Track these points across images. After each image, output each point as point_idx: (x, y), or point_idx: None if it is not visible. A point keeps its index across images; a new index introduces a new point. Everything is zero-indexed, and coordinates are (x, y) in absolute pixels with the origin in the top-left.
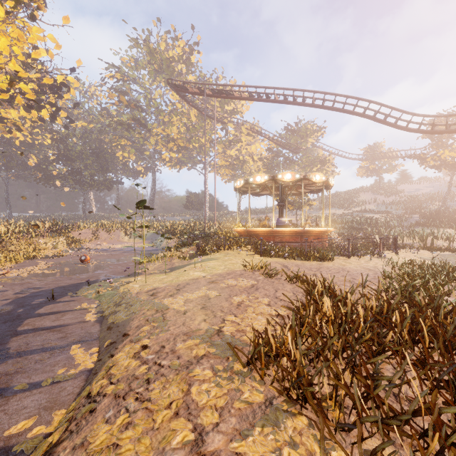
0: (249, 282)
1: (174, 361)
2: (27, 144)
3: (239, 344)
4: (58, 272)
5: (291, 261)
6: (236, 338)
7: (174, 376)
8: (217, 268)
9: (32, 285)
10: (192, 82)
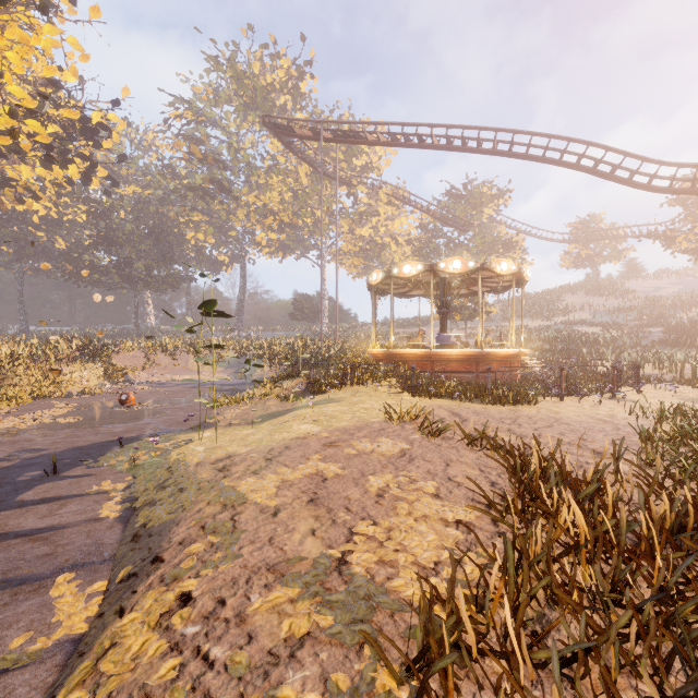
0: (395, 445)
1: (237, 653)
2: (51, 221)
3: (385, 603)
4: (80, 421)
5: (464, 404)
6: (378, 581)
7: None
8: (340, 418)
9: (29, 444)
10: (301, 119)
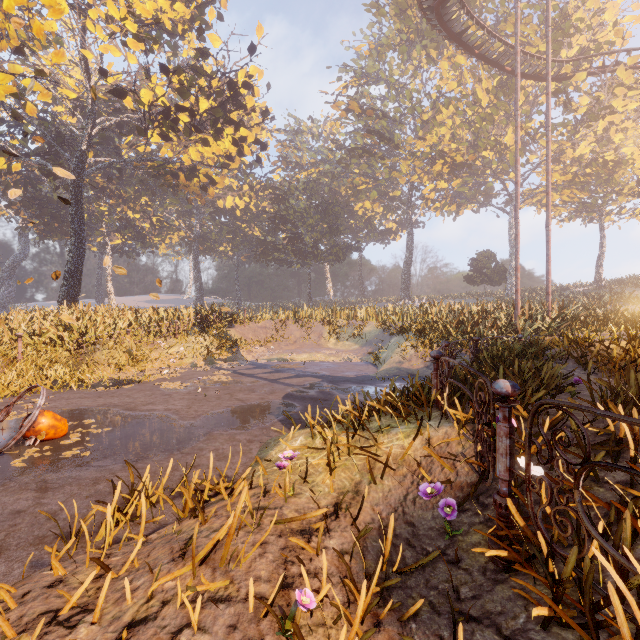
0: None
1: None
2: (250, 213)
3: None
4: None
5: None
6: None
7: None
8: None
9: None
10: None
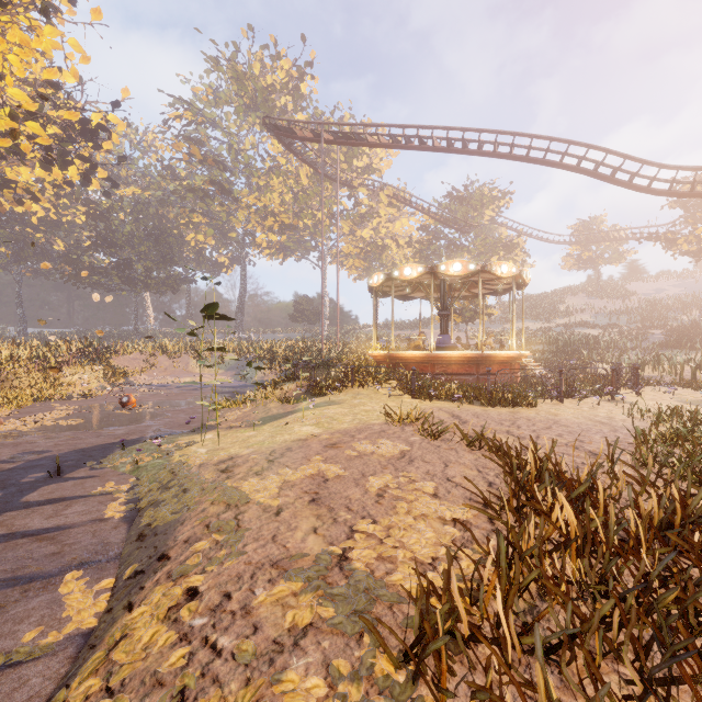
0: (396, 447)
1: (243, 642)
2: (50, 222)
3: (384, 596)
4: (81, 424)
5: (464, 406)
6: (378, 576)
7: (239, 687)
8: (341, 420)
9: (32, 447)
10: (302, 121)
